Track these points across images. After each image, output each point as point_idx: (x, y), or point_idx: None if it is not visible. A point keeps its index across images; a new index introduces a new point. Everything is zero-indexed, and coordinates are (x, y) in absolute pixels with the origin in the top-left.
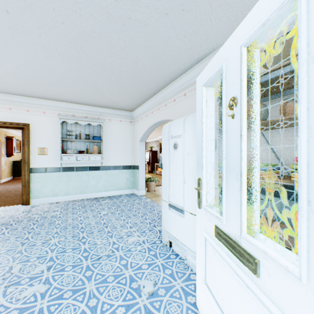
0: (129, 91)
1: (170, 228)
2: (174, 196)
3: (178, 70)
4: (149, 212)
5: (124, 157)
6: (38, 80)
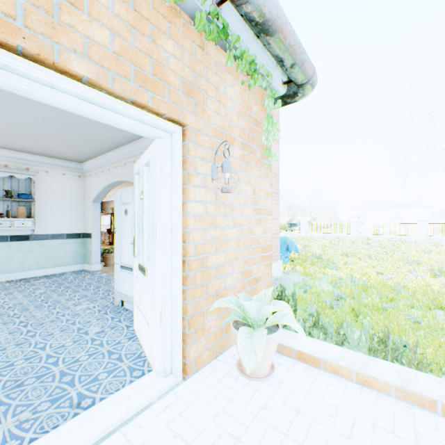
0: (78, 143)
1: (122, 288)
2: (125, 258)
3: (136, 135)
4: (105, 284)
5: (70, 223)
6: None
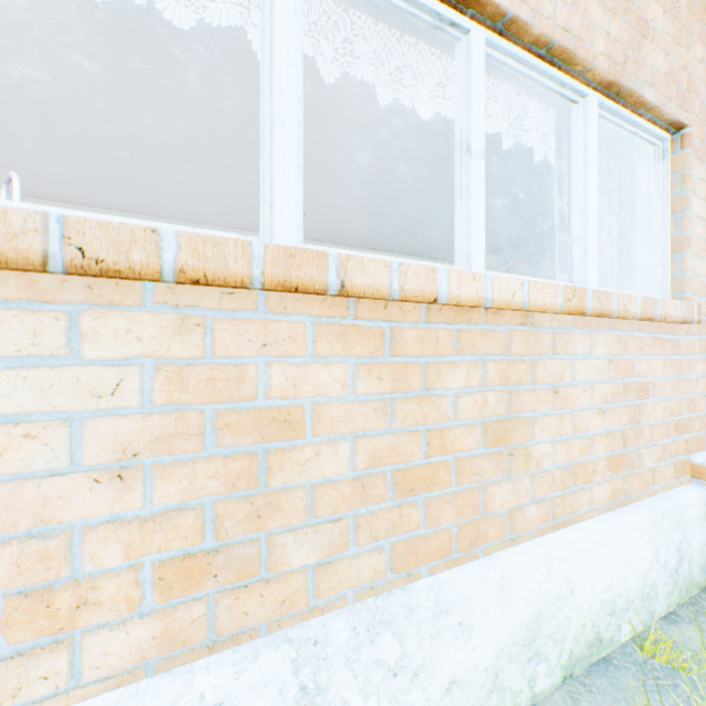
0: (499, 240)
1: None
2: None
3: None
4: None
5: None
6: (407, 232)
